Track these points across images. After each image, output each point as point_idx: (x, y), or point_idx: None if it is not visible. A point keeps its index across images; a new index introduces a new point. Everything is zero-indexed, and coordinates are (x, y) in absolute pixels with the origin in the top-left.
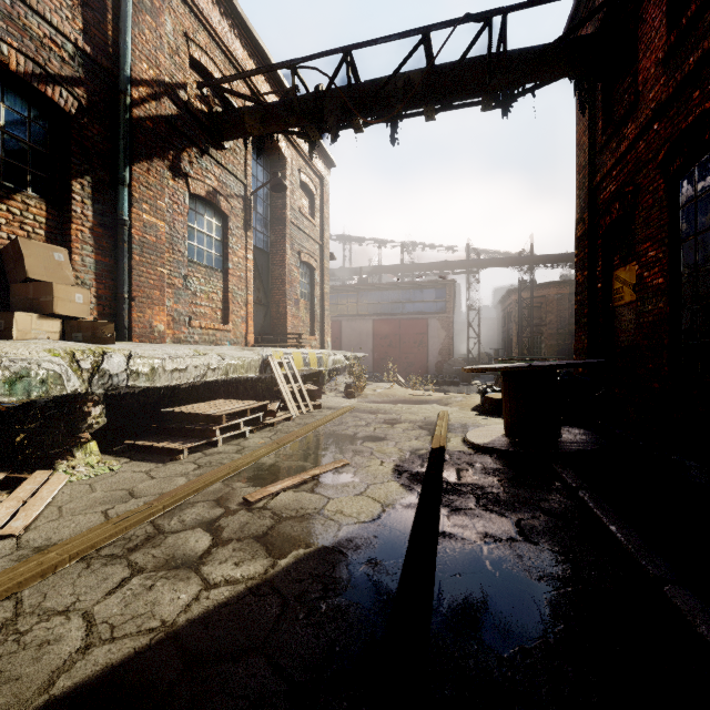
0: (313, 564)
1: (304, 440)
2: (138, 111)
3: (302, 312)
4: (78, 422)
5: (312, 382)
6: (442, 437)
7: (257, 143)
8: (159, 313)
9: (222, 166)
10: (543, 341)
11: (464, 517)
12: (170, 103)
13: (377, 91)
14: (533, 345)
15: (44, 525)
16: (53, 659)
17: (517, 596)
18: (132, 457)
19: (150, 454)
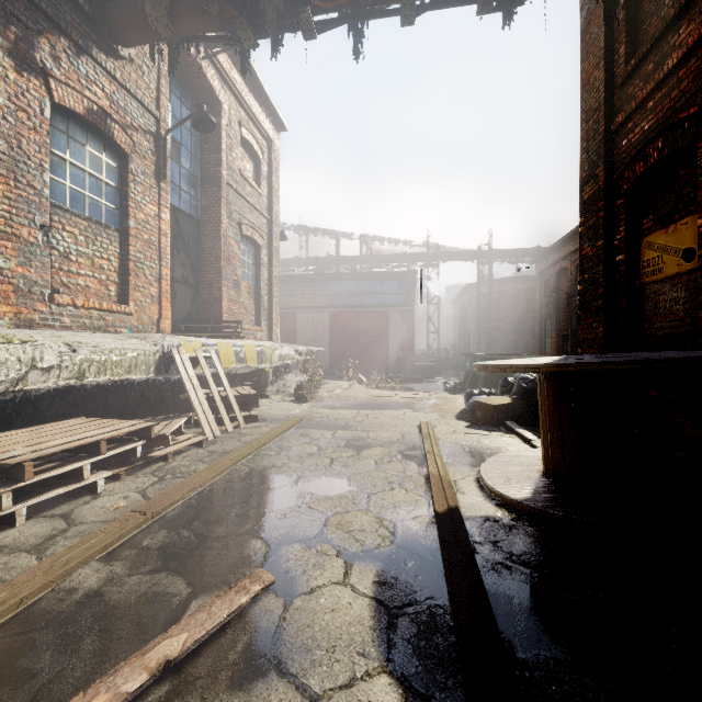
0: None
1: (205, 496)
2: None
3: (244, 297)
4: None
5: (251, 382)
6: (444, 481)
7: (169, 54)
8: None
9: (117, 82)
10: (500, 336)
11: None
12: None
13: None
14: (491, 340)
15: None
16: None
17: None
18: None
19: None
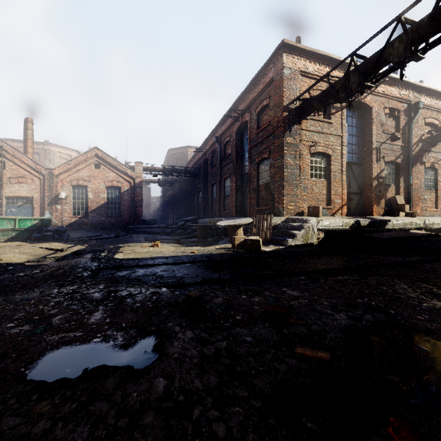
0: None
1: None
2: (413, 153)
3: None
4: None
5: None
6: None
7: None
8: (418, 208)
9: (435, 152)
10: None
11: None
12: (419, 143)
13: None
14: None
15: None
16: None
17: None
18: None
19: None
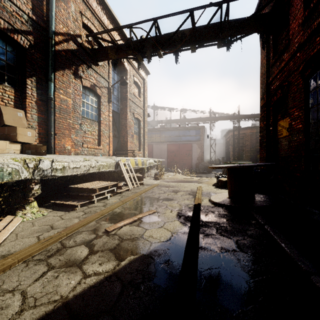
0: (137, 264)
1: (135, 200)
2: (58, 47)
3: (135, 140)
4: (27, 192)
5: (139, 172)
6: (199, 199)
7: (114, 63)
8: (68, 141)
9: (97, 73)
10: (244, 153)
11: (210, 239)
12: (73, 44)
13: (169, 38)
14: (239, 155)
15: (8, 243)
16: (3, 318)
17: (238, 281)
18: (54, 209)
19: (62, 207)
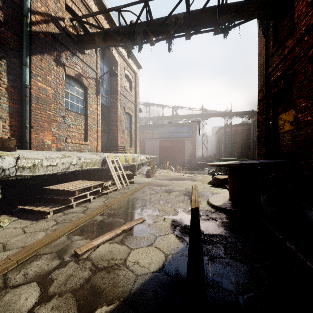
0: None
1: (122, 203)
2: (35, 28)
3: (125, 136)
4: None
5: (130, 169)
6: (196, 201)
7: (102, 51)
8: (47, 135)
9: (84, 62)
10: (235, 150)
11: (219, 265)
12: (54, 27)
13: (161, 23)
14: (231, 152)
15: None
16: None
17: None
18: (20, 216)
19: (31, 214)
